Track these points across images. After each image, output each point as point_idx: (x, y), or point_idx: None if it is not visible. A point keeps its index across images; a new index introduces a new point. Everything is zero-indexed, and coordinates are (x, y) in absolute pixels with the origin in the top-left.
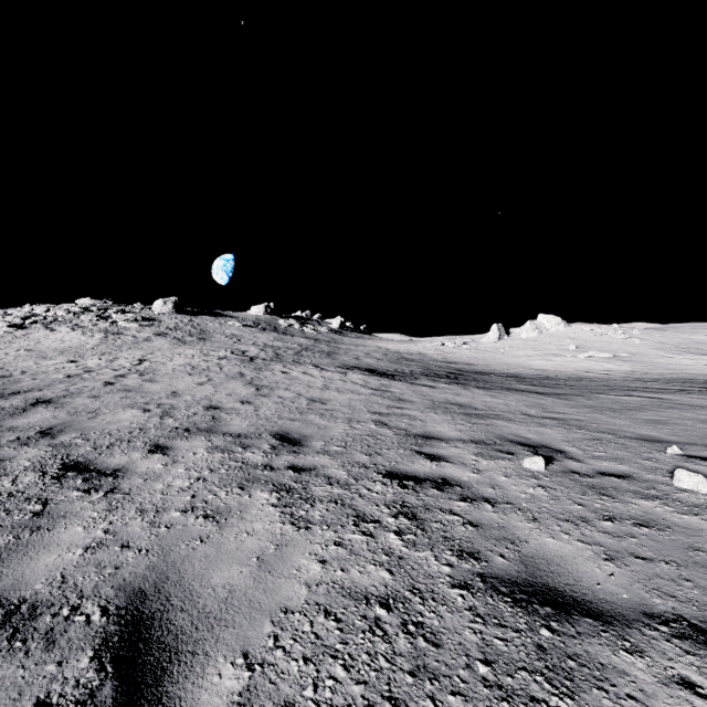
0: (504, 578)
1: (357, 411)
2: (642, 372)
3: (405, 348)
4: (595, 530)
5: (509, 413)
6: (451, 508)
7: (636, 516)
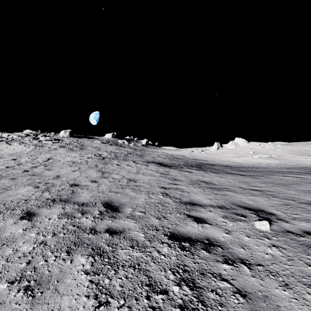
0: None
1: (152, 186)
2: (284, 164)
3: (175, 153)
4: None
5: (232, 187)
6: (220, 272)
7: None
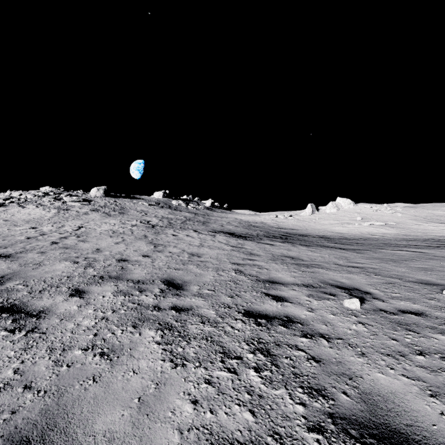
0: (351, 418)
1: (222, 262)
2: (404, 234)
3: (253, 219)
4: (413, 365)
5: (326, 263)
6: (296, 344)
7: (441, 350)
